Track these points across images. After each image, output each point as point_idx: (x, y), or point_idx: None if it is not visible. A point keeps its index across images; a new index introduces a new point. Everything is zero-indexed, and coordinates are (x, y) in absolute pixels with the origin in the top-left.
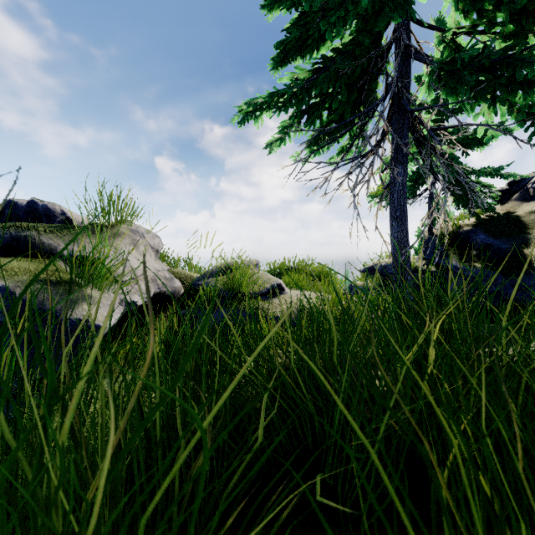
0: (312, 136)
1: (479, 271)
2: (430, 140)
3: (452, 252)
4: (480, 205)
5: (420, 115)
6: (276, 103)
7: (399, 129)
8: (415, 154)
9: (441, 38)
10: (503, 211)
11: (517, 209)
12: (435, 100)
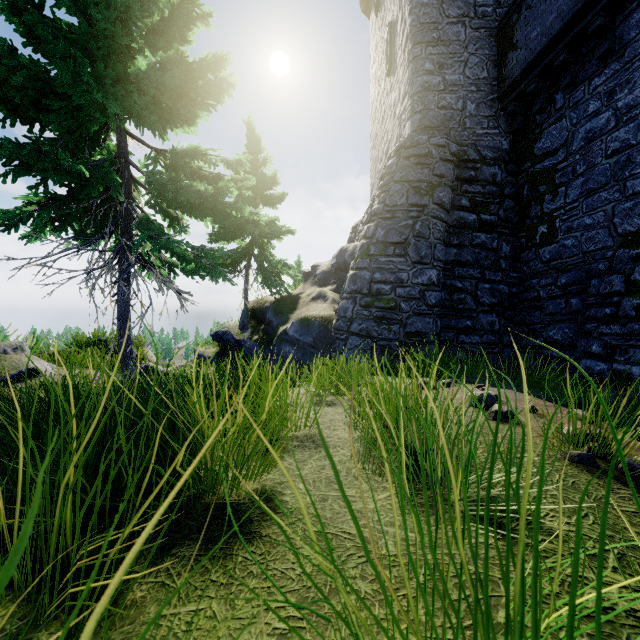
0: (75, 234)
1: (251, 343)
2: (243, 226)
3: (252, 325)
4: (281, 285)
5: (127, 253)
6: (0, 225)
7: (123, 256)
8: (120, 280)
9: (149, 199)
10: (301, 291)
11: (307, 290)
12: (239, 197)
